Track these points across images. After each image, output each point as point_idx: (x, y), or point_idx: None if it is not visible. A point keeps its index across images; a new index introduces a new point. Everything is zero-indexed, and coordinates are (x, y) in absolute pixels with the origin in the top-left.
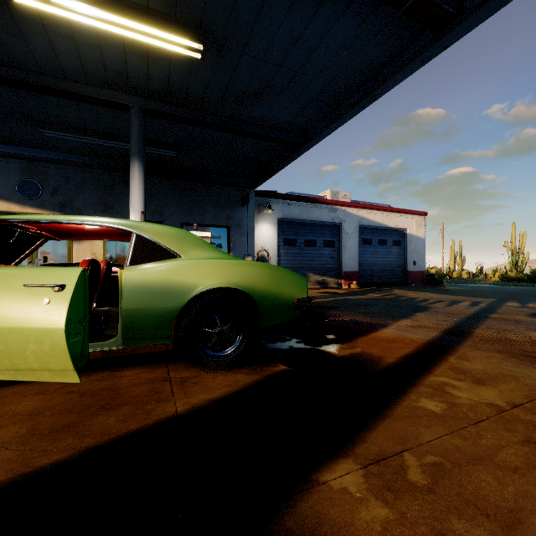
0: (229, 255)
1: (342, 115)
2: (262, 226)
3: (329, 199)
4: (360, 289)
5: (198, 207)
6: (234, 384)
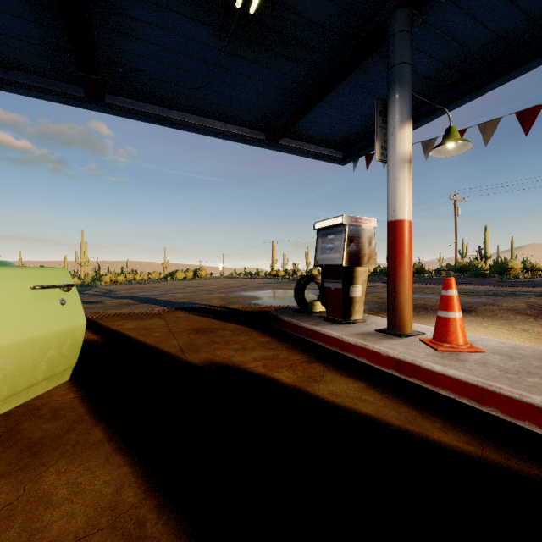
0: None
1: None
2: None
3: None
4: None
5: None
6: None
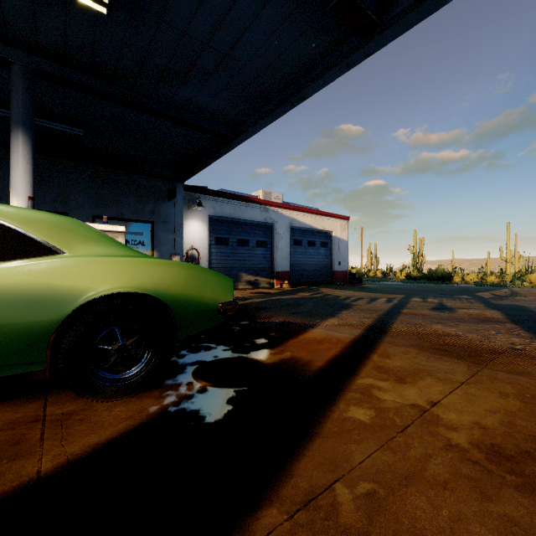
0: (136, 252)
1: (273, 111)
2: (192, 223)
3: (262, 199)
4: (291, 288)
5: (114, 198)
6: (136, 415)
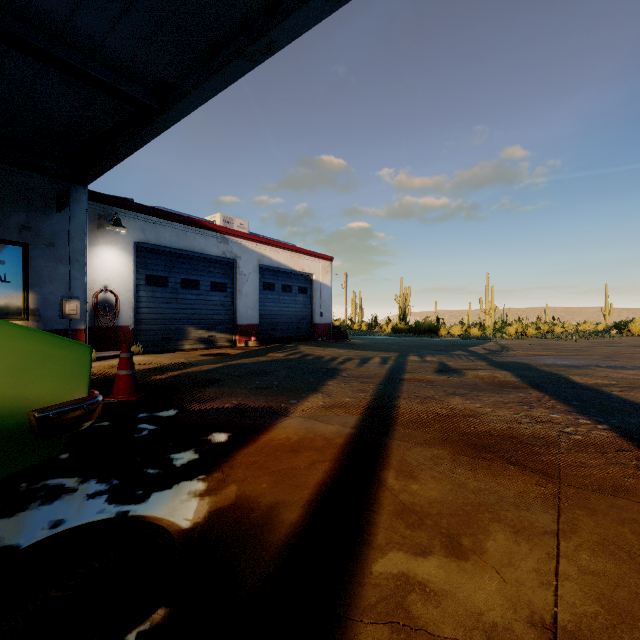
0: None
1: (221, 67)
2: (105, 251)
3: (219, 225)
4: (260, 347)
5: None
6: None
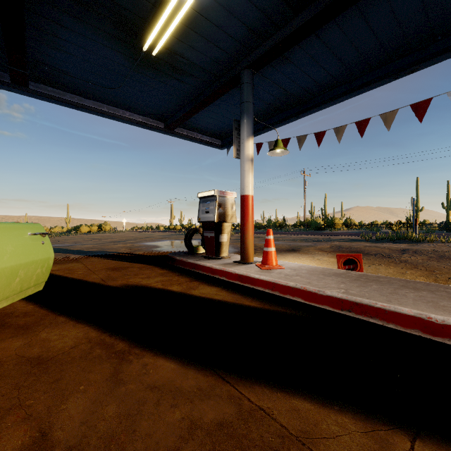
0: None
1: None
2: None
3: None
4: None
5: None
6: None
